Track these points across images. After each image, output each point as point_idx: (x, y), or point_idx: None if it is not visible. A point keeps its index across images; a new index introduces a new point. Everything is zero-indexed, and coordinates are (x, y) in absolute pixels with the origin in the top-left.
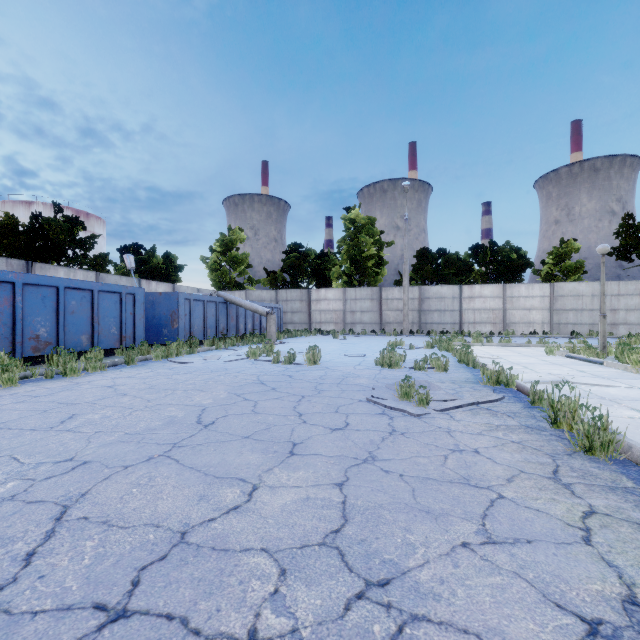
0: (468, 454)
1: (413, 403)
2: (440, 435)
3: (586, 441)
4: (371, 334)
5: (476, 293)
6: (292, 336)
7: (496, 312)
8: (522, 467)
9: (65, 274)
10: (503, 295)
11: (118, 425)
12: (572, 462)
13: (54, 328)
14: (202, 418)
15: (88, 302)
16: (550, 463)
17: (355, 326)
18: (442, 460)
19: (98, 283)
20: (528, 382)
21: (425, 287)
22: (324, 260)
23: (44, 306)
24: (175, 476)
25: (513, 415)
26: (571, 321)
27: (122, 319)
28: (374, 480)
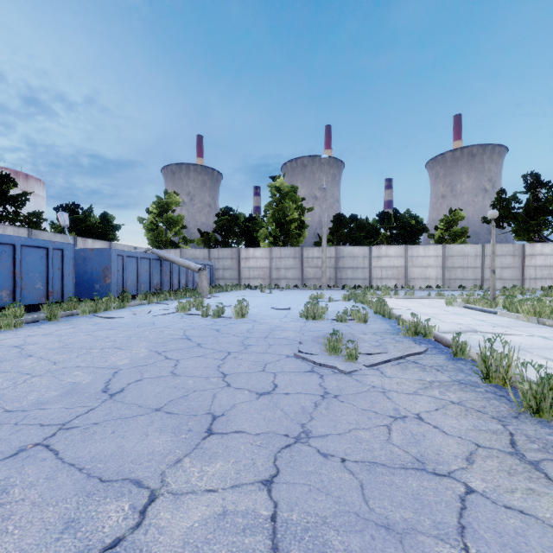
0: (412, 422)
1: (341, 358)
2: (376, 397)
3: (534, 402)
4: (294, 288)
5: (383, 253)
6: (223, 290)
7: (399, 269)
8: (476, 439)
9: None
10: (405, 255)
11: (1, 398)
12: (524, 428)
13: None
14: (110, 384)
15: (9, 257)
16: (503, 431)
17: (280, 281)
18: (386, 433)
19: (21, 237)
20: (442, 332)
21: (340, 247)
22: (252, 223)
23: None
24: (43, 483)
25: (441, 369)
26: (459, 277)
27: (49, 274)
28: (311, 472)
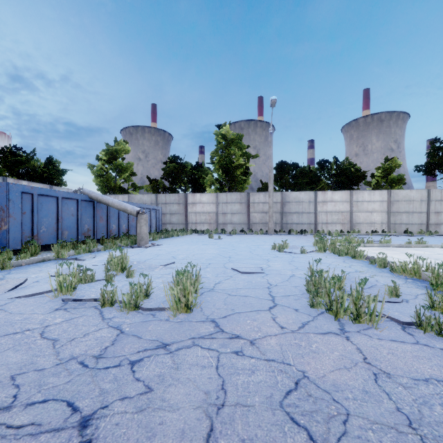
0: None
1: None
2: None
3: None
4: (240, 233)
5: (328, 198)
6: (169, 236)
7: (344, 214)
8: None
9: None
10: (350, 200)
11: None
12: None
13: None
14: None
15: None
16: None
17: (226, 226)
18: None
19: None
20: None
21: (286, 192)
22: (199, 170)
23: None
24: None
25: None
26: (404, 221)
27: None
28: None
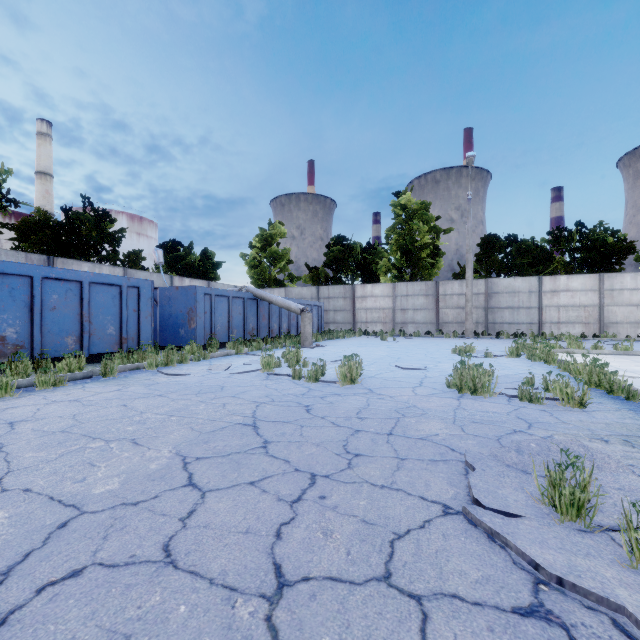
0: None
1: (602, 539)
2: None
3: None
4: (426, 336)
5: (561, 286)
6: (333, 337)
7: (589, 309)
8: None
9: (89, 270)
10: (599, 288)
11: None
12: None
13: (27, 328)
14: (1, 585)
15: (76, 296)
16: None
17: (406, 326)
18: None
19: (89, 273)
20: None
21: (493, 280)
22: (370, 253)
23: (12, 300)
24: None
25: None
26: None
27: (122, 317)
28: None
